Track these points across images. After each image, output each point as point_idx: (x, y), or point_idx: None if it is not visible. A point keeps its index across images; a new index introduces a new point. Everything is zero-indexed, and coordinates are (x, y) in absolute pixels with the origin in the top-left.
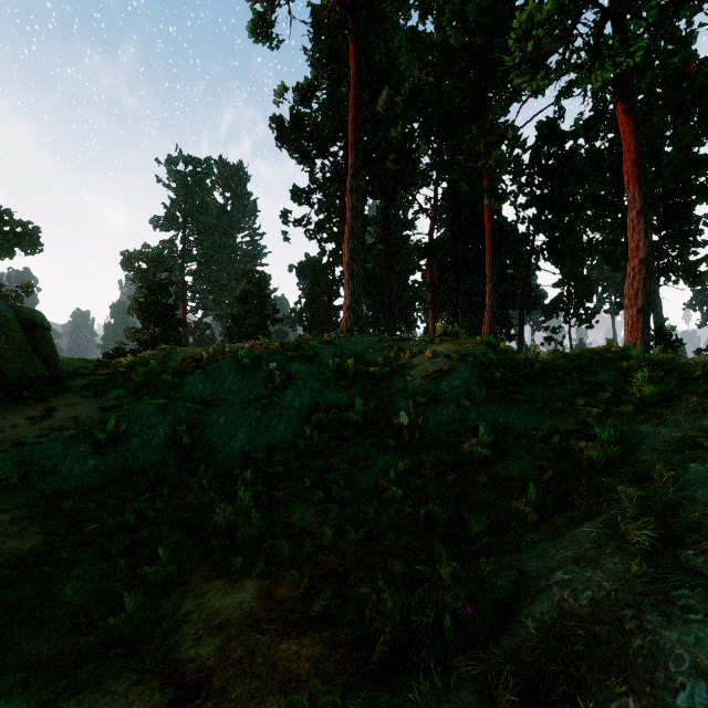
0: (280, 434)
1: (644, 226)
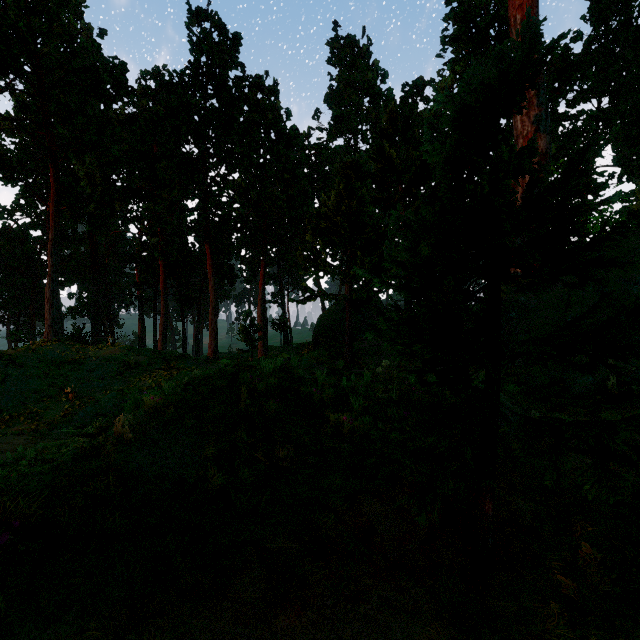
0: (4, 404)
1: (214, 293)
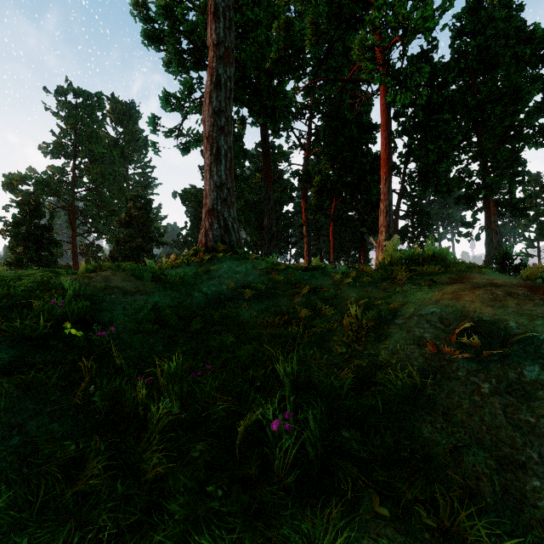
0: None
1: None
